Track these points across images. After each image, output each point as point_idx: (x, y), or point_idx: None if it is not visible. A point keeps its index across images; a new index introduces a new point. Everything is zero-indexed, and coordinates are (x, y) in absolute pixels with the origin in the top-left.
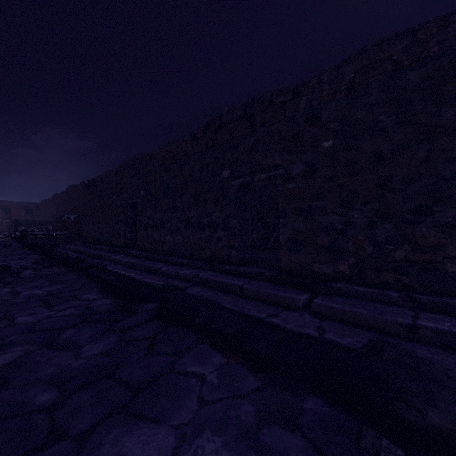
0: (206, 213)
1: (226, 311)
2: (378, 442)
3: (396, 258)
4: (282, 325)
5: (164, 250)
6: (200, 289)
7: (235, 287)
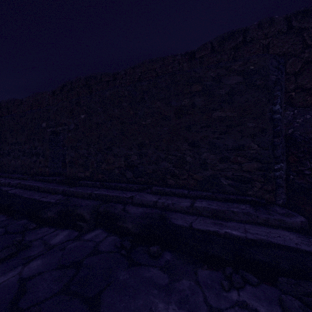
0: (34, 147)
1: (20, 197)
2: (30, 224)
3: (102, 168)
4: (42, 200)
5: (10, 170)
6: (17, 190)
7: (36, 187)
